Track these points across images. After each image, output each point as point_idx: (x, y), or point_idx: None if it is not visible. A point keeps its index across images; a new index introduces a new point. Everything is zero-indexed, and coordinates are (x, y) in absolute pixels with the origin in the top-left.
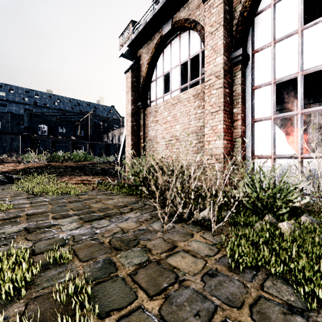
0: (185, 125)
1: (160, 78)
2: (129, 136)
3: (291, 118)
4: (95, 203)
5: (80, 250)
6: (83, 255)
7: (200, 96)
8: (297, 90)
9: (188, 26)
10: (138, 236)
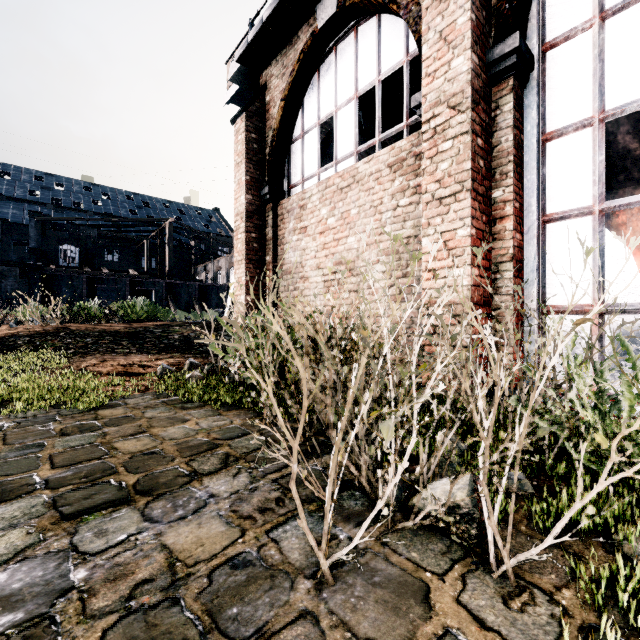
0: (369, 236)
1: (311, 132)
2: (240, 263)
3: None
4: (130, 436)
5: None
6: None
7: (407, 165)
8: None
9: None
10: (221, 606)
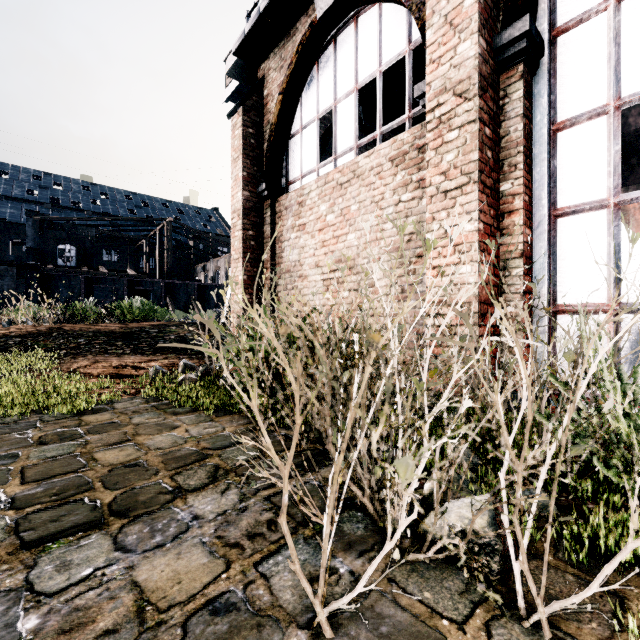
0: (370, 233)
1: (310, 127)
2: (237, 261)
3: None
4: (113, 445)
5: None
6: None
7: (410, 158)
8: None
9: None
10: None
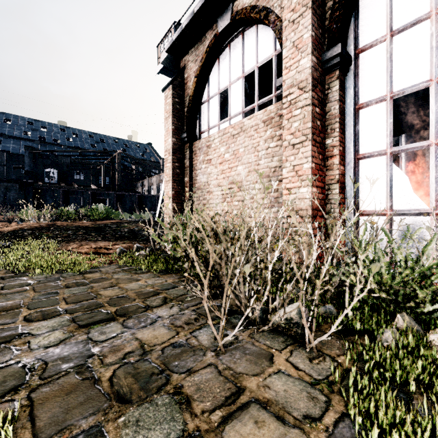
0: (251, 166)
1: (214, 98)
2: (168, 182)
3: (397, 159)
4: (107, 288)
5: (45, 402)
6: (46, 420)
7: (275, 121)
8: (406, 120)
9: (256, 17)
10: (169, 361)
